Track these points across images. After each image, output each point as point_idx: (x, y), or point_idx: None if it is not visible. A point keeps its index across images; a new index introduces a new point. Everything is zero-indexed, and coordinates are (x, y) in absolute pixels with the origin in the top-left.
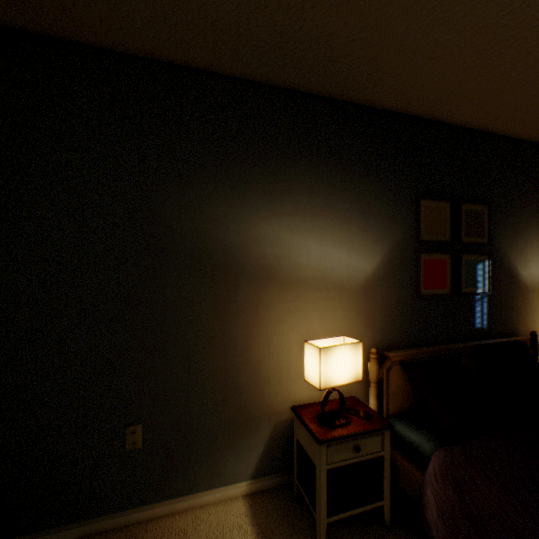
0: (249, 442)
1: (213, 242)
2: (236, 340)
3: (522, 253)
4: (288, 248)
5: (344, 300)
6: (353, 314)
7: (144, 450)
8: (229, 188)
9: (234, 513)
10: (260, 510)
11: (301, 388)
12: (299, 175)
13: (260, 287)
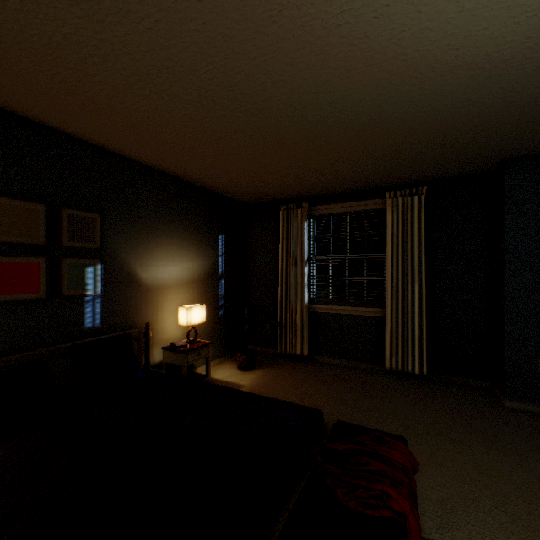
0: None
1: None
2: None
3: (144, 259)
4: None
5: None
6: None
7: None
8: None
9: None
10: None
11: None
12: None
13: None
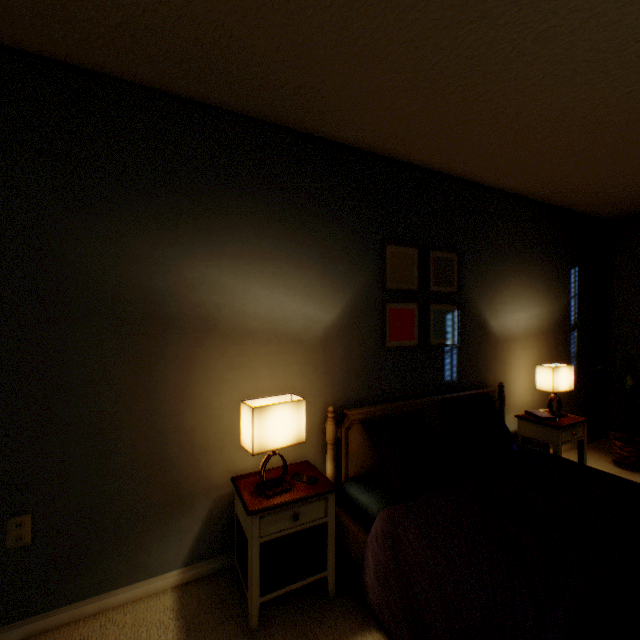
0: (182, 523)
1: (133, 286)
2: (164, 404)
3: (492, 304)
4: (232, 295)
5: (300, 354)
6: (310, 369)
7: (35, 546)
8: (155, 222)
9: (157, 608)
10: (191, 601)
11: (248, 456)
12: (245, 212)
13: (196, 340)
